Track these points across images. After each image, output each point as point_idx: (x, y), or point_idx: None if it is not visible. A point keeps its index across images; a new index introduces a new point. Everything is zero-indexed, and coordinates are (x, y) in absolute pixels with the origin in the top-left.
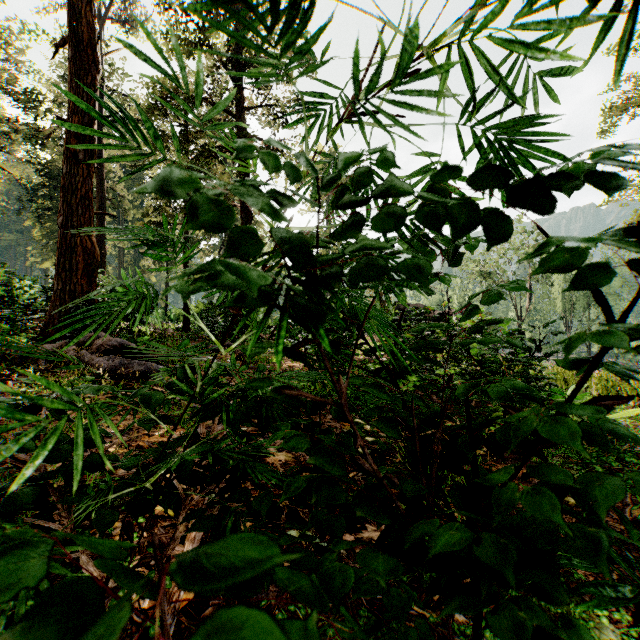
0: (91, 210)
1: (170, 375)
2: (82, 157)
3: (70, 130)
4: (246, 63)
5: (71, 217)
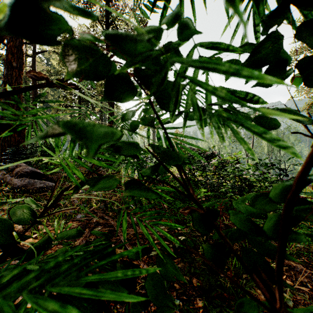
0: (21, 95)
1: (60, 189)
2: (15, 65)
3: (8, 49)
4: (111, 22)
5: (9, 98)
